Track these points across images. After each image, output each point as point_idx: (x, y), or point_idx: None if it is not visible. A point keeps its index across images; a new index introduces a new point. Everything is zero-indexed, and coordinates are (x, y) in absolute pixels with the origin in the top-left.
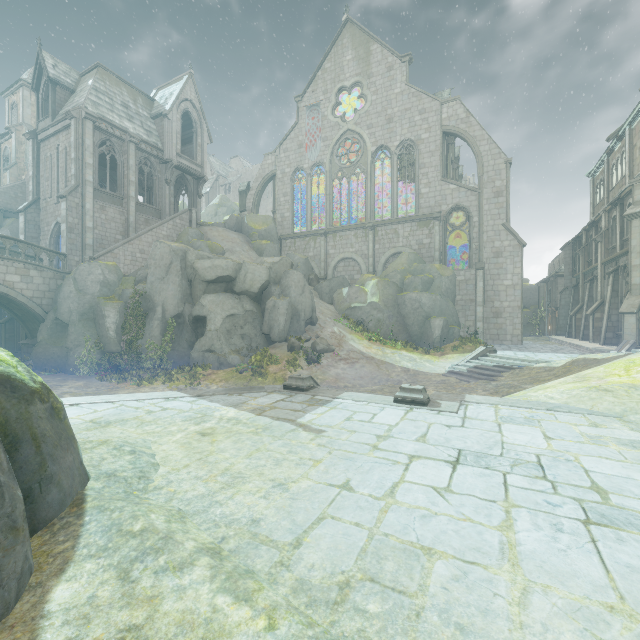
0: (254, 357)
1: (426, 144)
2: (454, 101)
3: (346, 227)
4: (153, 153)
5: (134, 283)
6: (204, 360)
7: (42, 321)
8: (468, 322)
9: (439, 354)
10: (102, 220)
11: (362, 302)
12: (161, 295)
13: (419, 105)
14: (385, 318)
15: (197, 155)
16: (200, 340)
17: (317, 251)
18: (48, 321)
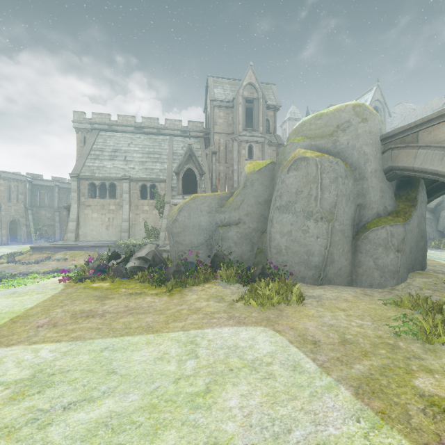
0: (434, 242)
1: None
2: None
3: None
4: None
5: None
6: None
7: None
8: None
9: None
10: None
11: None
12: None
13: None
14: None
15: None
16: None
17: None
18: None
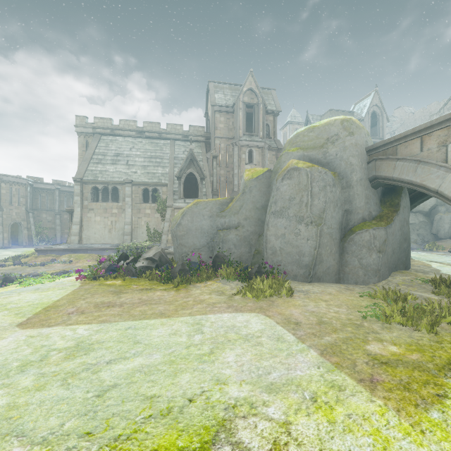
0: (427, 245)
1: None
2: None
3: None
4: None
5: None
6: None
7: None
8: None
9: None
10: None
11: None
12: None
13: None
14: None
15: (379, 133)
16: None
17: None
18: None
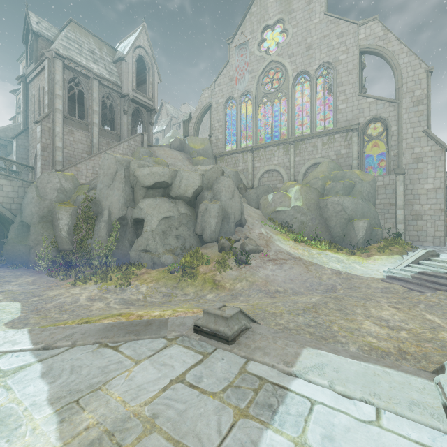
0: (184, 258)
1: (344, 64)
2: (372, 21)
3: (270, 143)
4: (113, 89)
5: (88, 190)
6: (140, 259)
7: (11, 223)
8: (387, 224)
9: (365, 255)
10: (71, 141)
11: (286, 206)
12: (107, 200)
13: (337, 30)
14: (308, 220)
15: (149, 91)
16: (137, 240)
17: (245, 165)
18: (16, 223)
